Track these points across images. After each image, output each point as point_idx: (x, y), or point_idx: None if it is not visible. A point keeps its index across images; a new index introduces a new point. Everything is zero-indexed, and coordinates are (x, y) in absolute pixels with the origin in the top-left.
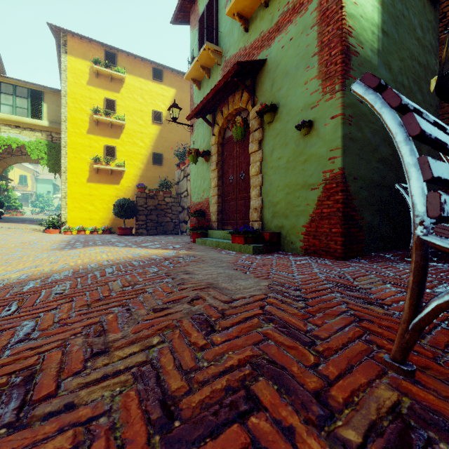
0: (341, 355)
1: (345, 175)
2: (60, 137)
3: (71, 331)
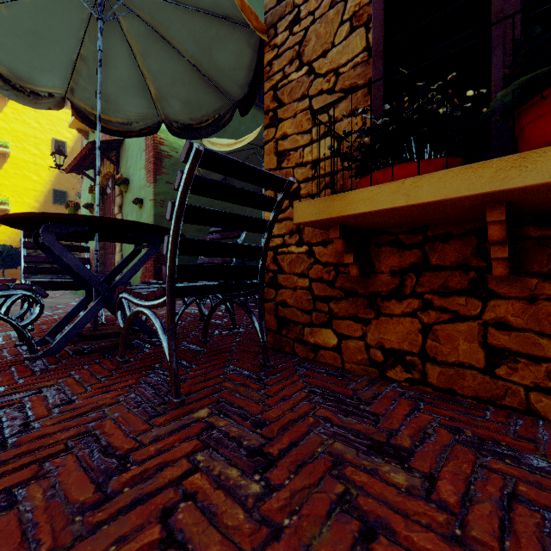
0: None
1: None
2: None
3: None
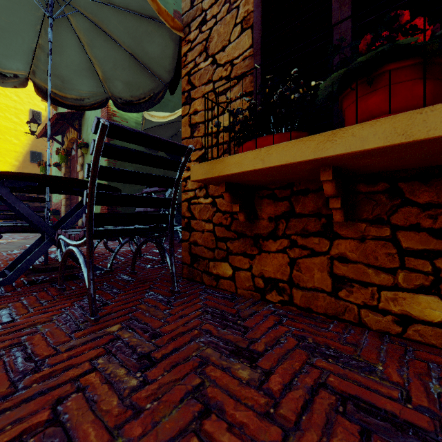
0: None
1: None
2: None
3: None
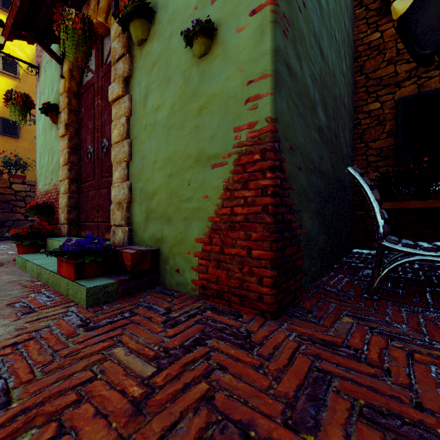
0: None
1: (279, 134)
2: None
3: None
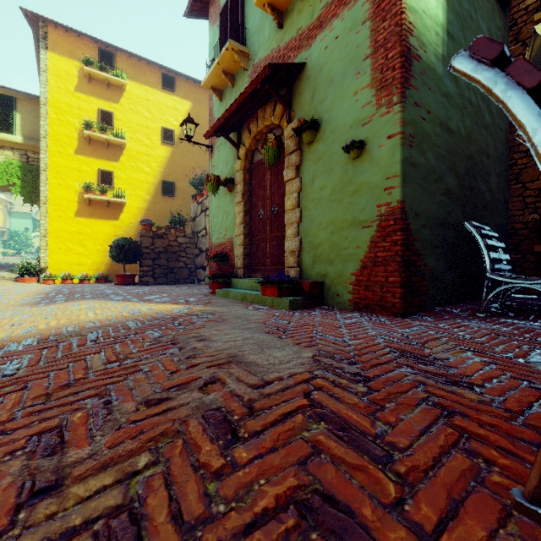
0: (435, 480)
1: (405, 209)
2: (39, 158)
3: (7, 446)
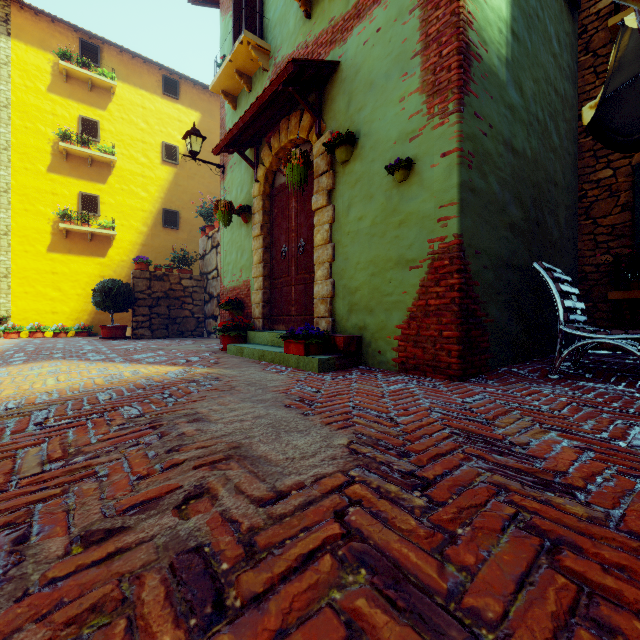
0: None
1: (463, 245)
2: None
3: None
